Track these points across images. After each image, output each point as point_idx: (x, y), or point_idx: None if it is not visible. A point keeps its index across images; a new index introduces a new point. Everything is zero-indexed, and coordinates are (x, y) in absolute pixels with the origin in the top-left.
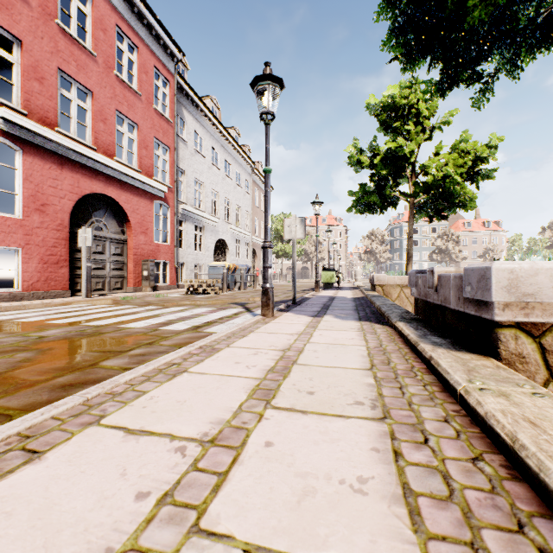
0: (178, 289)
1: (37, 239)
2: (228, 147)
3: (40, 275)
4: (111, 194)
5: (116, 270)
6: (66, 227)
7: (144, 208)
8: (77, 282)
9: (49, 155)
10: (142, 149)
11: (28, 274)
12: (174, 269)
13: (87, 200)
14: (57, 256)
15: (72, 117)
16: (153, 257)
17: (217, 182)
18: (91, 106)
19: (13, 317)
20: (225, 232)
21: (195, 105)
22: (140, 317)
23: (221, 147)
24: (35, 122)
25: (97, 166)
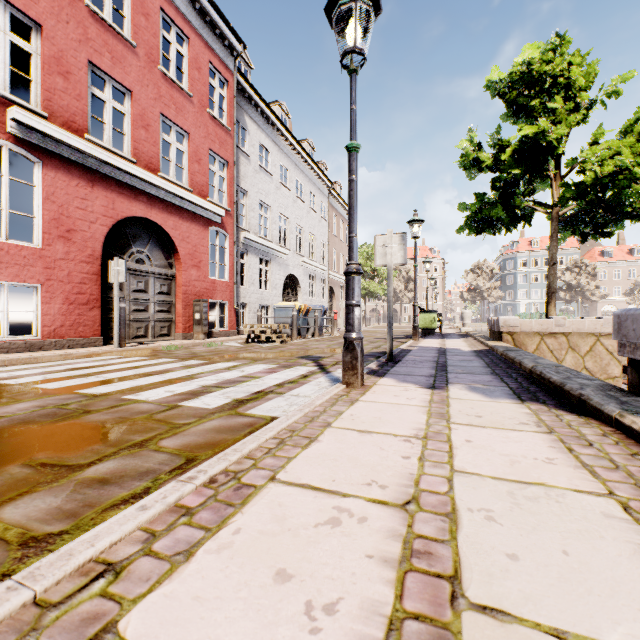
0: (238, 335)
1: (61, 274)
2: (300, 163)
3: (64, 318)
4: (154, 219)
5: (161, 312)
6: (97, 259)
7: (196, 236)
8: (113, 328)
9: (76, 168)
10: (193, 164)
11: (50, 317)
12: (233, 311)
13: (126, 226)
14: (86, 294)
15: (105, 123)
16: (207, 296)
17: (286, 206)
18: (129, 109)
19: (5, 376)
20: (297, 266)
21: (260, 112)
22: (166, 379)
23: (292, 163)
24: (59, 127)
25: (136, 183)
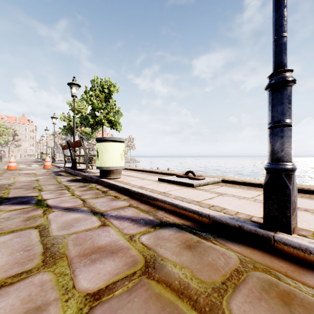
0: None
1: None
2: None
3: None
4: None
5: None
6: None
7: None
8: None
9: None
10: None
11: None
12: None
13: None
14: None
15: None
16: None
17: None
18: None
19: None
20: None
21: None
22: None
23: None
24: None
25: None
